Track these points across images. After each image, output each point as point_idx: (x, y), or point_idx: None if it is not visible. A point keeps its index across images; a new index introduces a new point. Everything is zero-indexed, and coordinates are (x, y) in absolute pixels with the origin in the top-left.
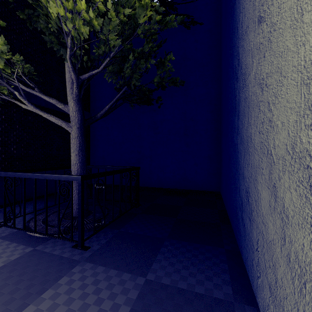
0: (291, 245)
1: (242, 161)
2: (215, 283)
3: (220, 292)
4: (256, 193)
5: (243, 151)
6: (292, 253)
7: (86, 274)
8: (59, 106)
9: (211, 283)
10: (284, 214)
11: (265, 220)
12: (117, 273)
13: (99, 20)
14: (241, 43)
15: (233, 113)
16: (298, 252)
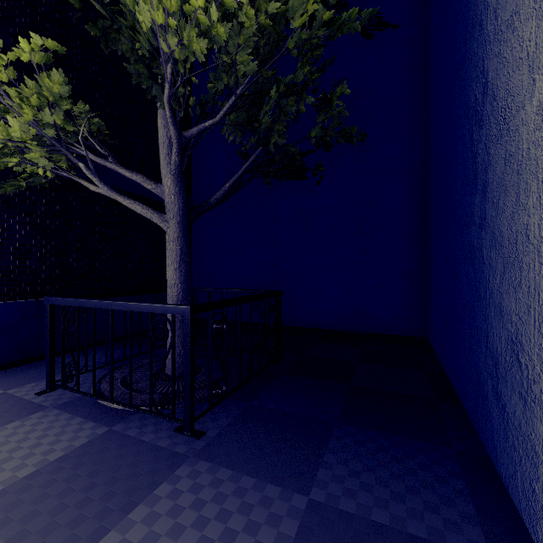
0: None
1: (495, 280)
2: (447, 519)
3: (459, 537)
4: None
5: (502, 261)
6: None
7: (200, 481)
8: (147, 186)
9: (439, 519)
10: None
11: None
12: (255, 484)
13: (223, 27)
14: (492, 50)
15: (468, 188)
16: None
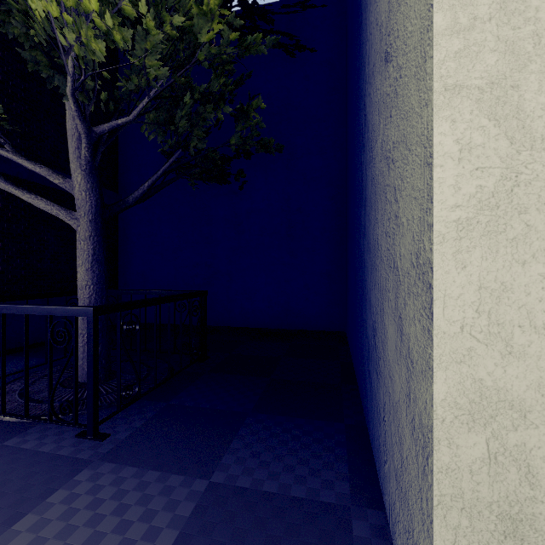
0: (416, 405)
1: (368, 279)
2: (325, 480)
3: (330, 492)
4: (383, 330)
5: (370, 264)
6: (416, 416)
7: (101, 482)
8: (53, 180)
9: (318, 480)
10: (409, 359)
11: (392, 370)
12: (159, 477)
13: (125, 32)
14: (367, 90)
15: (360, 202)
16: (421, 413)
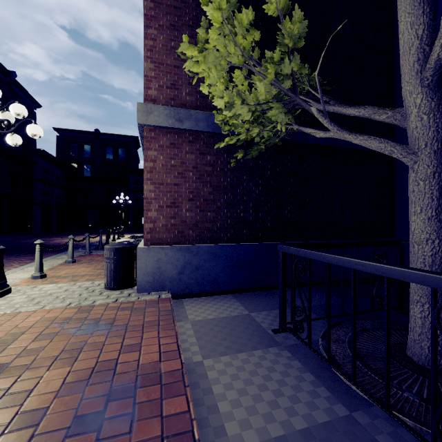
0: None
1: None
2: None
3: None
4: None
5: None
6: None
7: None
8: (379, 117)
9: None
10: None
11: None
12: None
13: None
14: None
15: None
16: None
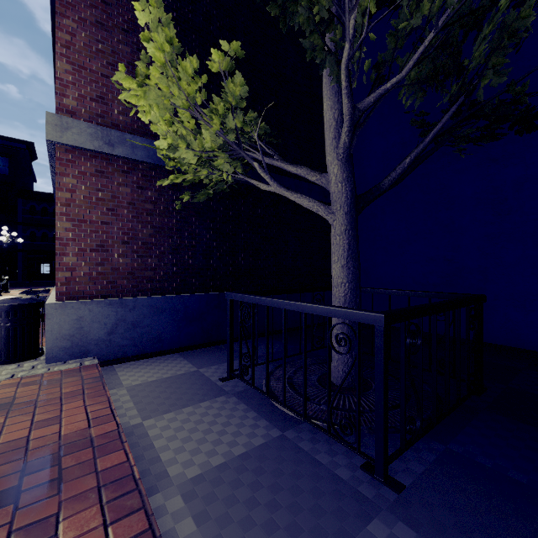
0: None
1: None
2: None
3: None
4: None
5: None
6: None
7: None
8: (311, 178)
9: None
10: None
11: None
12: None
13: None
14: None
15: None
16: None
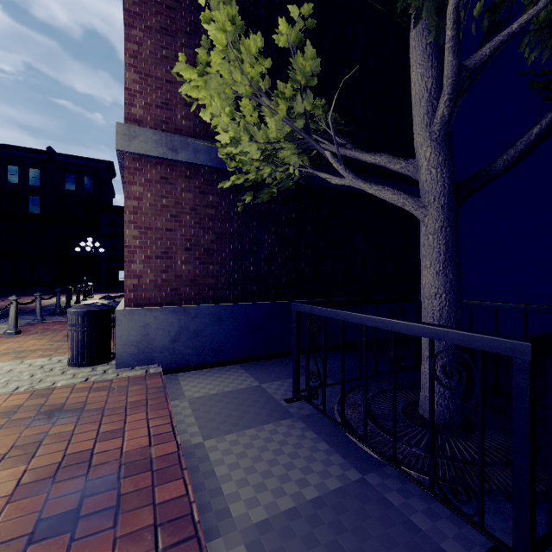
0: None
1: None
2: None
3: None
4: None
5: None
6: None
7: None
8: (393, 167)
9: None
10: None
11: None
12: None
13: None
14: None
15: None
16: None
